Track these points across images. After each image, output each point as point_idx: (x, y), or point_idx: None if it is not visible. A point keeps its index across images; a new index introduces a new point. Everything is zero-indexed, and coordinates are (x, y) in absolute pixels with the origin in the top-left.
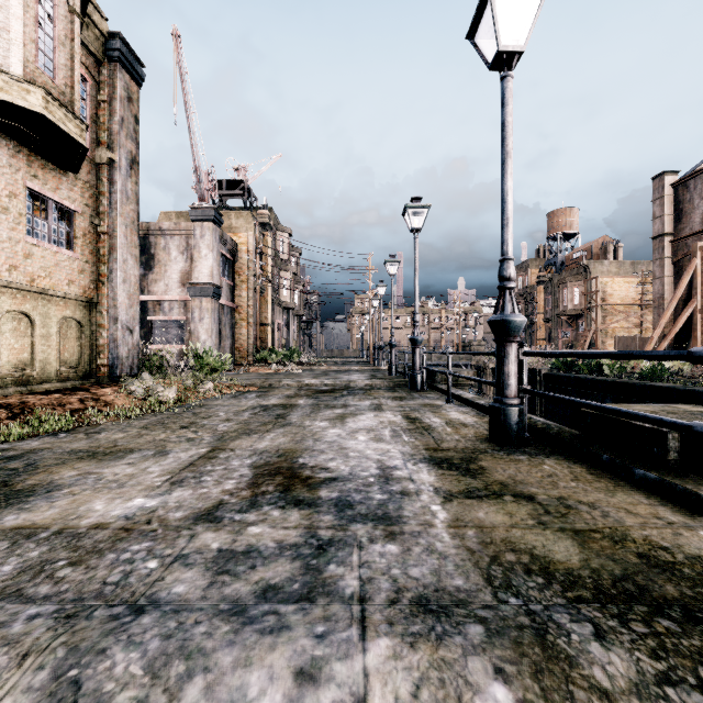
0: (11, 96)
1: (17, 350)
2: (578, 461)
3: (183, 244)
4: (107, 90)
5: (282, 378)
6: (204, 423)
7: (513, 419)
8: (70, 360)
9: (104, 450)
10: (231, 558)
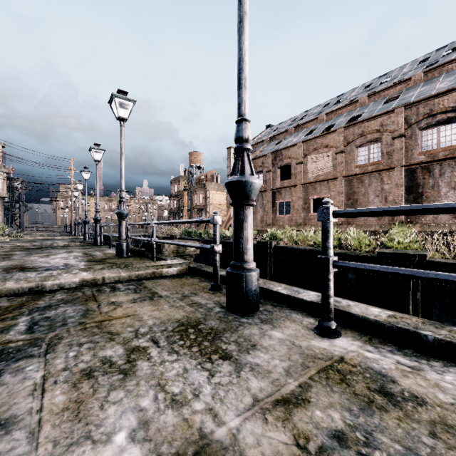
0: None
1: None
2: (140, 257)
3: None
4: None
5: None
6: None
7: (123, 247)
8: None
9: None
10: None
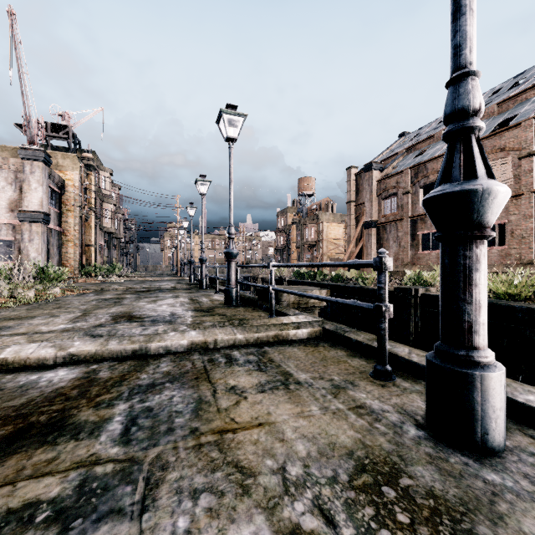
0: None
1: None
2: (252, 307)
3: (12, 176)
4: None
5: None
6: (69, 306)
7: (233, 293)
8: None
9: (17, 317)
10: None
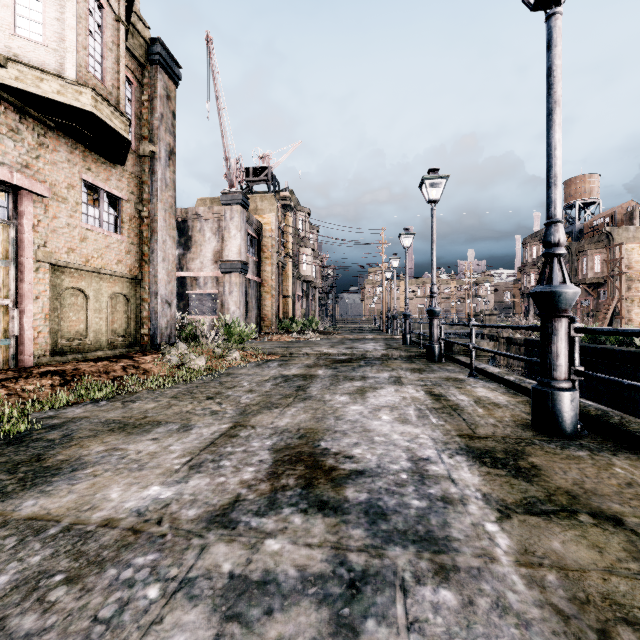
0: (66, 98)
1: (74, 322)
2: None
3: (216, 226)
4: (149, 91)
5: (302, 346)
6: (229, 394)
7: (564, 405)
8: (119, 331)
9: (134, 422)
10: (243, 592)
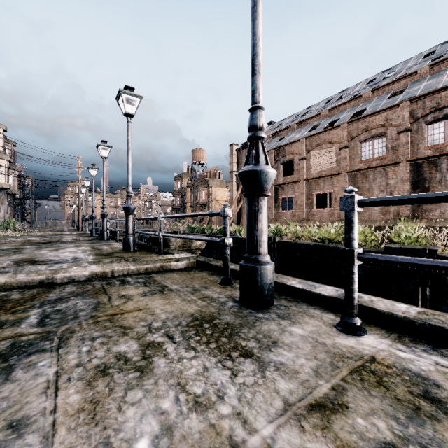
0: None
1: None
2: (147, 251)
3: None
4: None
5: None
6: None
7: (130, 241)
8: None
9: None
10: None
